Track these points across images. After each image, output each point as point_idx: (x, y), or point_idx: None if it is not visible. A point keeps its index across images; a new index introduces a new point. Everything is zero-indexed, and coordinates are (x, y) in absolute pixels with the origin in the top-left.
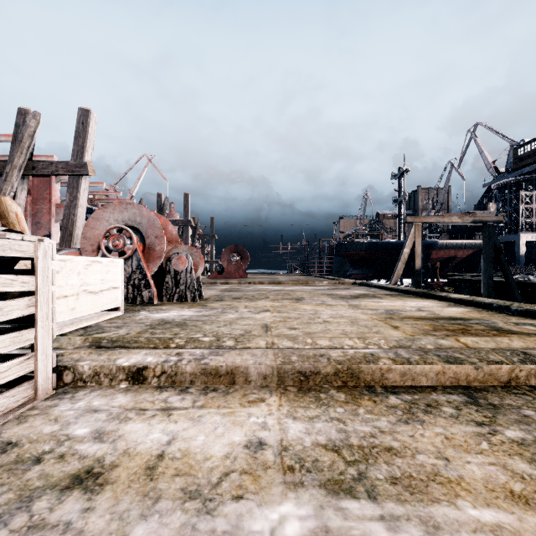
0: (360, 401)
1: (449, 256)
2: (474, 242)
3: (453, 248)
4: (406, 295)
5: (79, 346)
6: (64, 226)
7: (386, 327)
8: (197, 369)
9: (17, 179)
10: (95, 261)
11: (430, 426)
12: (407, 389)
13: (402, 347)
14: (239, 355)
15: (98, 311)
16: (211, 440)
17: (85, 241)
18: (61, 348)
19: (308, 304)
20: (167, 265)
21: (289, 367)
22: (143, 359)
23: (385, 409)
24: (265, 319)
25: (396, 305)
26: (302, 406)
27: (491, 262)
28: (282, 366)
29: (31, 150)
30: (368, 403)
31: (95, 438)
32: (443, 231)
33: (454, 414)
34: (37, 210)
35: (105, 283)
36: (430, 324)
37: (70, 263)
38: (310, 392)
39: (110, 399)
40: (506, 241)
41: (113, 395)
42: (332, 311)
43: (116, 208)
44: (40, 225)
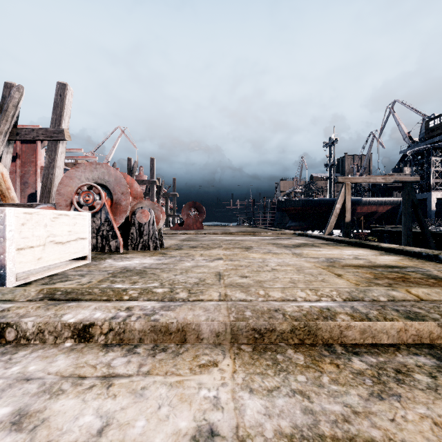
0: (321, 365)
1: (371, 211)
2: (392, 199)
3: (375, 204)
4: (341, 244)
5: (32, 298)
6: (44, 184)
7: (330, 275)
8: (146, 326)
9: (2, 143)
10: (63, 214)
11: (410, 404)
12: (368, 348)
13: (355, 300)
14: (190, 310)
15: (65, 260)
16: (152, 428)
17: (59, 197)
18: (13, 301)
19: (256, 252)
20: (132, 218)
21: (243, 324)
22: (91, 315)
23: (351, 376)
24: (219, 267)
25: (334, 253)
26: (259, 373)
27: (409, 216)
28: (236, 323)
29: (15, 118)
30: (331, 368)
31: (12, 423)
32: (366, 190)
33: (431, 385)
34: (25, 172)
35: (73, 234)
36: (370, 272)
37: (36, 216)
38: (266, 352)
39: (49, 363)
40: (419, 198)
41: (54, 357)
42: (278, 259)
43: (87, 168)
44: (28, 185)
